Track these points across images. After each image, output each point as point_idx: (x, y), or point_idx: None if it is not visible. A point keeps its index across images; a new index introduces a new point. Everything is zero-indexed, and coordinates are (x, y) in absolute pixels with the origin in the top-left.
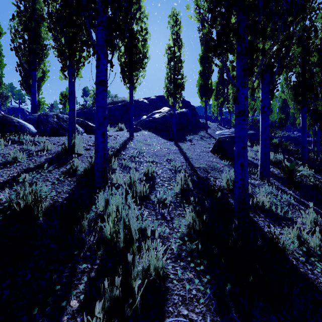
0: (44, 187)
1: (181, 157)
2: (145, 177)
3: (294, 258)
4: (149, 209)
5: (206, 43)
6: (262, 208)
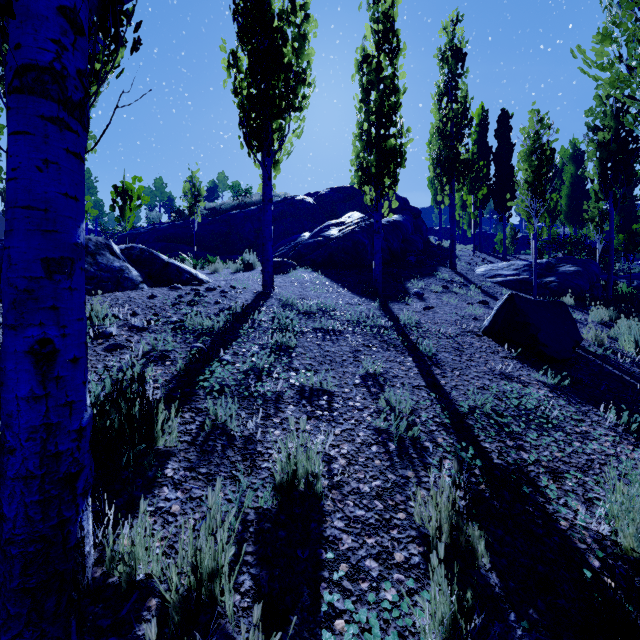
0: None
1: (408, 360)
2: (281, 508)
3: None
4: None
5: (452, 53)
6: None
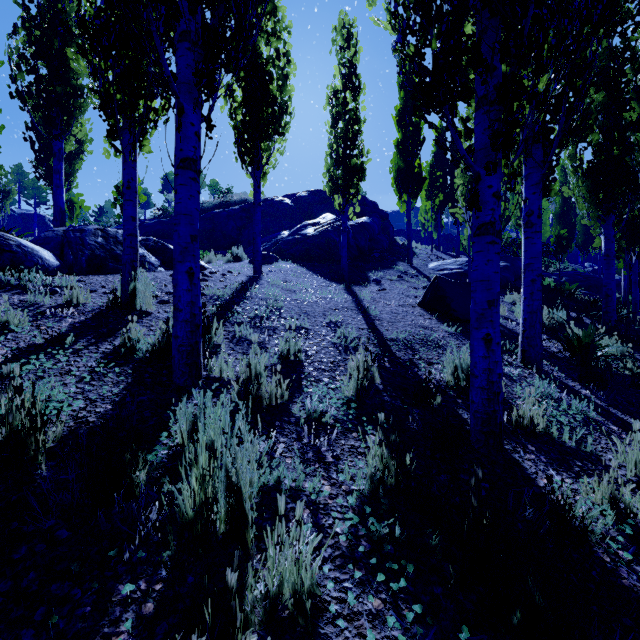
0: (60, 390)
1: (359, 317)
2: (282, 363)
3: (607, 551)
4: (287, 436)
5: (409, 83)
6: (531, 430)
